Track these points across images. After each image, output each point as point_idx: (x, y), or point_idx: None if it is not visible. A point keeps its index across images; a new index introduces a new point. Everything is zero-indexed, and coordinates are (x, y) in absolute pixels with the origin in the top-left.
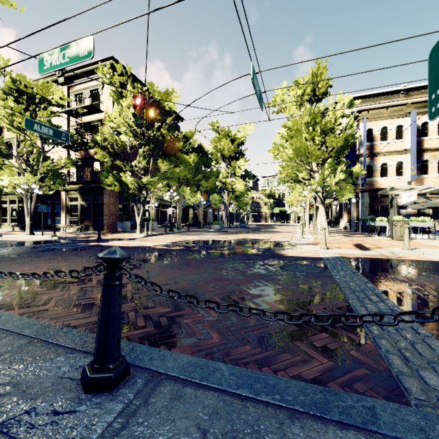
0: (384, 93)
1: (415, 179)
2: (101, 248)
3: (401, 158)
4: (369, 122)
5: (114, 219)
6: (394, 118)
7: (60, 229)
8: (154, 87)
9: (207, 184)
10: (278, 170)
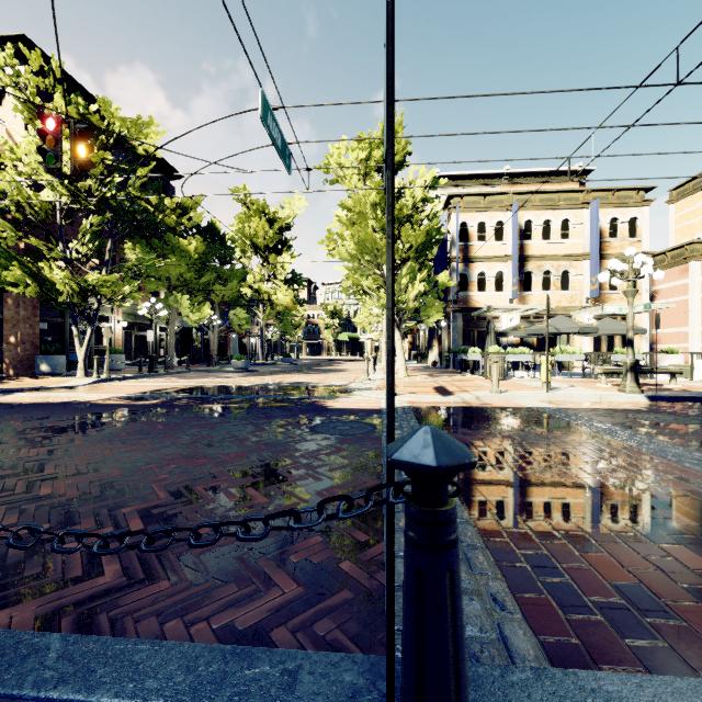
0: (484, 175)
1: (517, 296)
2: None
3: (502, 266)
4: (463, 213)
5: (28, 350)
6: (493, 211)
7: None
8: (112, 108)
9: (225, 292)
10: (344, 274)
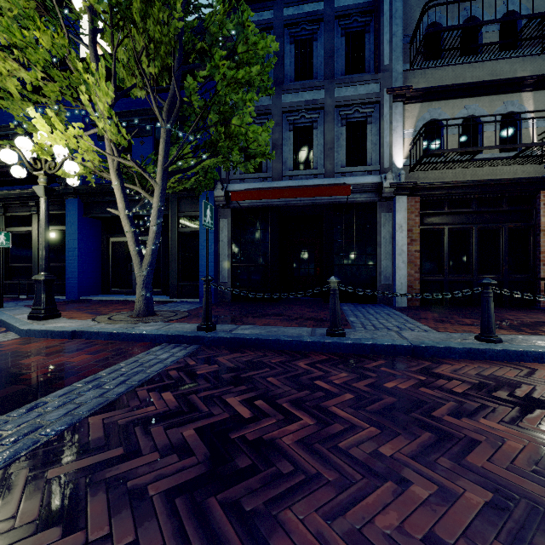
0: None
1: None
2: None
3: None
4: None
5: None
6: None
7: None
8: None
9: None
10: None
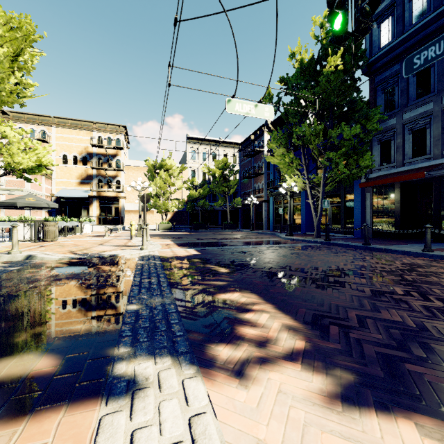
0: None
1: None
2: None
3: None
4: None
5: None
6: None
7: None
8: None
9: None
10: None
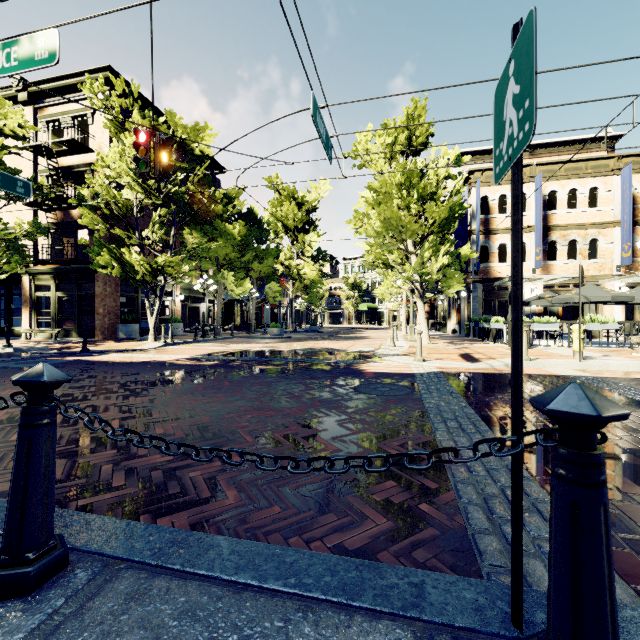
0: None
1: (540, 266)
2: (84, 365)
3: (524, 237)
4: (483, 187)
5: (112, 319)
6: None
7: (21, 335)
8: (176, 118)
9: (261, 268)
10: (365, 250)
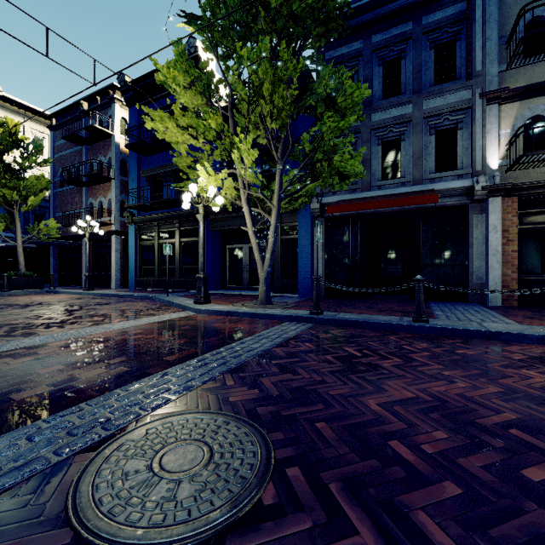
0: None
1: None
2: None
3: None
4: None
5: None
6: None
7: None
8: None
9: None
10: None
